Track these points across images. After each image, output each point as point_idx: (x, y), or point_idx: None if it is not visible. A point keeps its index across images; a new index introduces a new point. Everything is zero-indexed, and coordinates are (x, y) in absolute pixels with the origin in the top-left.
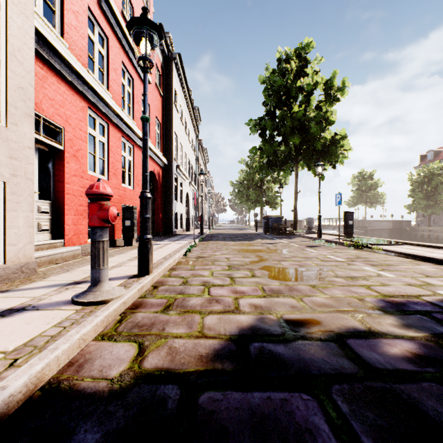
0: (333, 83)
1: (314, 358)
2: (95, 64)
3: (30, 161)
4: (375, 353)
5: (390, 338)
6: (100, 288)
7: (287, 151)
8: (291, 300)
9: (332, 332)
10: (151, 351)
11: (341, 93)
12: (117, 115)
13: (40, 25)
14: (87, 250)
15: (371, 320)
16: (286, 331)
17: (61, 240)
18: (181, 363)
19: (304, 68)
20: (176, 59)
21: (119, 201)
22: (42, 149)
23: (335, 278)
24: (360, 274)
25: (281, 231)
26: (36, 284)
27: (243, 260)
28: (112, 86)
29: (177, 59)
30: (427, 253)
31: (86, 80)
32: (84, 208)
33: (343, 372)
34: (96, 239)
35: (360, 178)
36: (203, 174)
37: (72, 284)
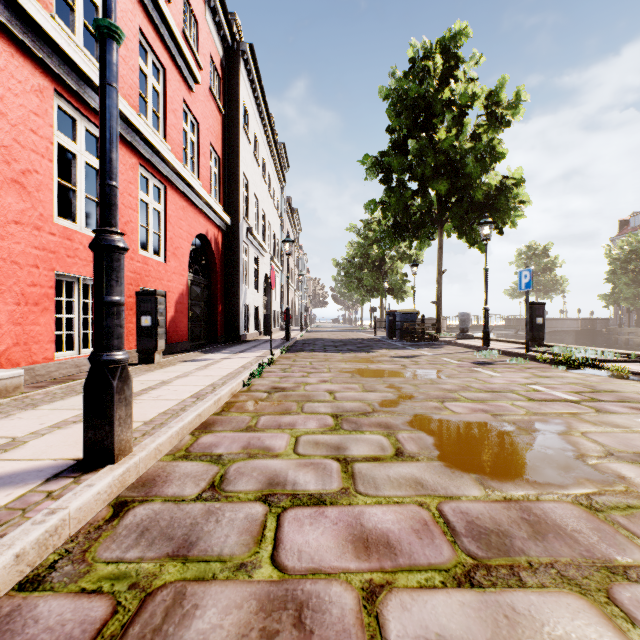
0: (500, 96)
1: None
2: (77, 15)
3: None
4: None
5: None
6: None
7: (425, 207)
8: (582, 612)
9: None
10: None
11: (513, 112)
12: (126, 122)
13: None
14: (51, 374)
15: None
16: None
17: None
18: None
19: (454, 71)
20: (246, 53)
21: (133, 282)
22: None
23: (616, 464)
24: None
25: (417, 335)
26: None
27: (364, 398)
28: None
29: (248, 53)
30: None
31: (41, 28)
32: (45, 290)
33: None
34: None
35: (528, 254)
36: (290, 242)
37: None
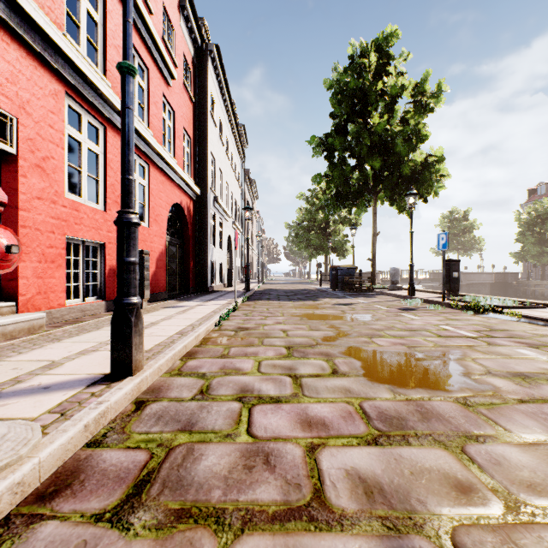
0: (424, 87)
1: None
2: (82, 31)
3: None
4: None
5: None
6: None
7: (362, 179)
8: (443, 457)
9: None
10: None
11: (435, 100)
12: (119, 115)
13: None
14: (64, 317)
15: None
16: None
17: (12, 303)
18: None
19: (386, 66)
20: (213, 52)
21: None
22: None
23: (491, 378)
24: (529, 367)
25: (355, 286)
26: None
27: (310, 335)
28: (111, 71)
29: (214, 52)
30: None
31: (58, 46)
32: (59, 250)
33: None
34: None
35: (451, 218)
36: (250, 209)
37: None
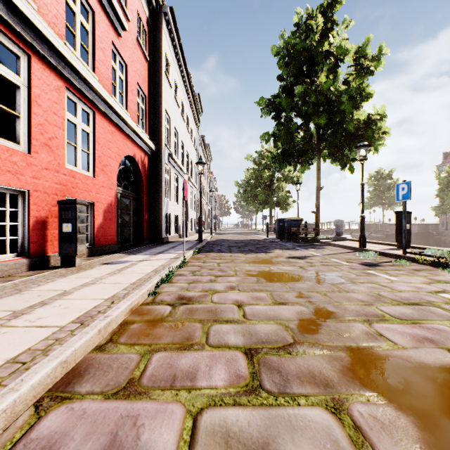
0: (365, 51)
1: None
2: None
3: None
4: None
5: None
6: None
7: (307, 138)
8: None
9: None
10: None
11: (376, 64)
12: (48, 44)
13: None
14: None
15: None
16: None
17: None
18: None
19: (330, 32)
20: (168, 15)
21: (58, 192)
22: None
23: None
24: None
25: (302, 237)
26: None
27: (277, 315)
28: None
29: (169, 15)
30: None
31: None
32: None
33: None
34: None
35: (377, 177)
36: (202, 164)
37: None
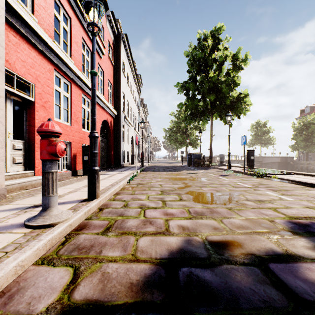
0: (238, 56)
1: (241, 286)
2: (61, 37)
3: (0, 107)
4: (299, 280)
5: (308, 262)
6: (49, 213)
7: (205, 106)
8: (212, 222)
9: (253, 255)
10: (85, 277)
11: (244, 63)
12: (78, 77)
13: (12, 1)
14: None
15: (285, 242)
16: (211, 254)
17: (32, 171)
18: (111, 293)
19: (217, 45)
20: (124, 38)
21: (79, 142)
22: (16, 100)
23: (246, 201)
24: (265, 198)
25: (200, 164)
26: (1, 208)
27: (172, 186)
28: (74, 55)
29: (124, 38)
30: (313, 181)
31: (52, 48)
32: None
33: (274, 306)
34: (46, 170)
35: (257, 126)
36: (144, 122)
37: (31, 207)
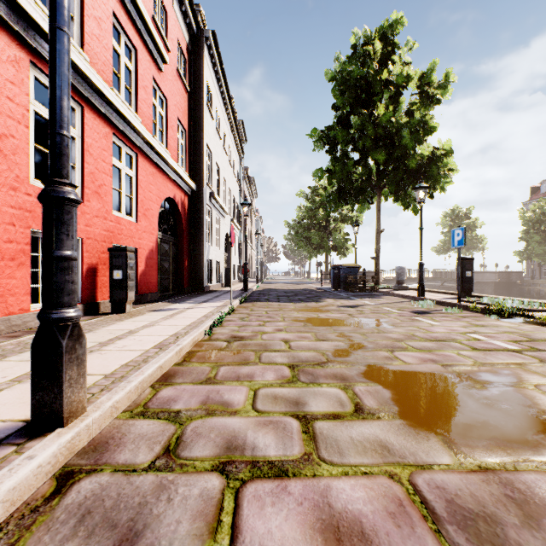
0: (431, 78)
1: None
2: None
3: None
4: None
5: None
6: None
7: (365, 174)
8: None
9: None
10: None
11: (442, 92)
12: (99, 94)
13: None
14: (27, 324)
15: None
16: None
17: None
18: None
19: (391, 56)
20: (209, 39)
21: (106, 239)
22: None
23: None
24: None
25: (359, 286)
26: None
27: (318, 347)
28: (91, 45)
29: (210, 39)
30: None
31: (16, 1)
32: (21, 246)
33: None
34: None
35: (452, 216)
36: (248, 205)
37: None
